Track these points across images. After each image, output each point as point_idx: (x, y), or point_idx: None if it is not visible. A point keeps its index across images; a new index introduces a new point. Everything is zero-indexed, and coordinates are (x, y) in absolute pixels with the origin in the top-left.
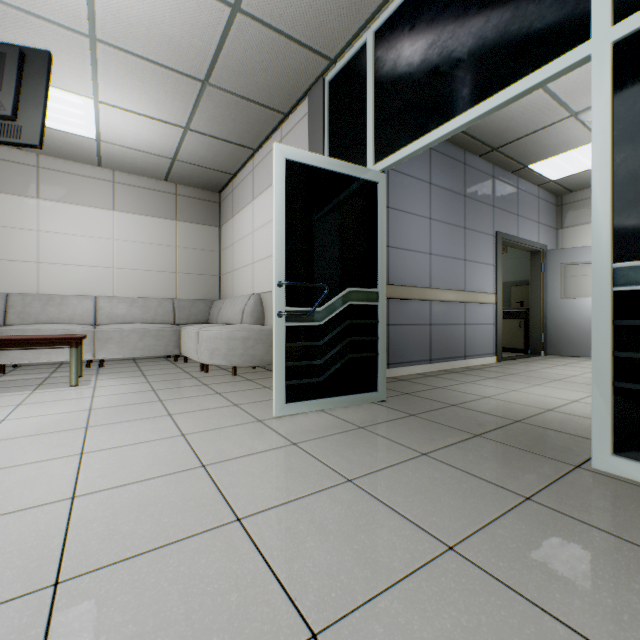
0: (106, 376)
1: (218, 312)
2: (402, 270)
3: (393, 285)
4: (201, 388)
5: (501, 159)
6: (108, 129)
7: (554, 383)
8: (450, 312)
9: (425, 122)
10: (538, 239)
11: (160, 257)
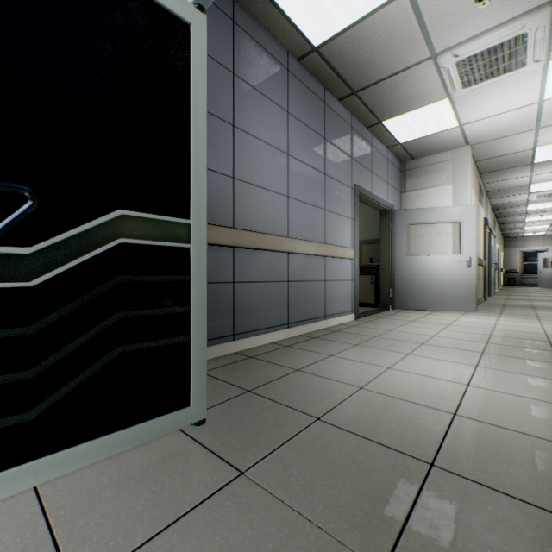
0: None
1: None
2: (253, 212)
3: (240, 229)
4: None
5: (359, 108)
6: None
7: (424, 349)
8: (310, 267)
9: None
10: (387, 199)
11: None
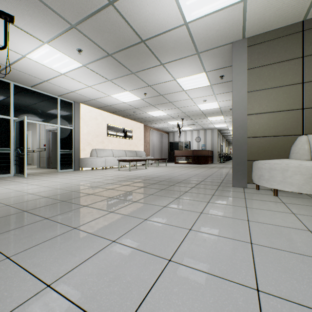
0: None
1: None
2: None
3: None
4: None
5: None
6: None
7: None
8: None
9: (32, 117)
10: None
11: None
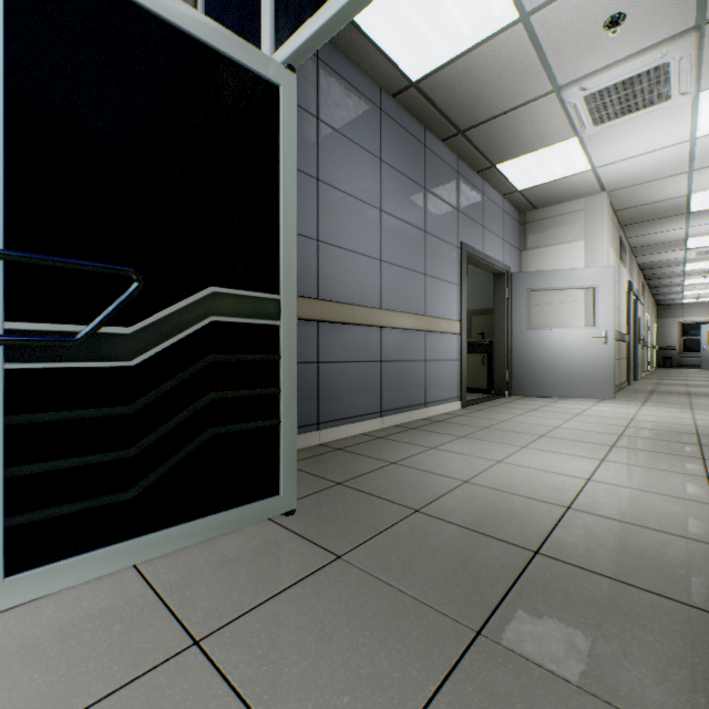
0: None
1: None
2: (340, 279)
3: (325, 301)
4: None
5: (467, 150)
6: None
7: (542, 442)
8: (407, 344)
9: None
10: (503, 259)
11: None
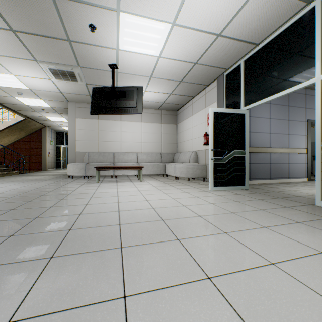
0: (146, 179)
1: (177, 158)
2: (256, 141)
3: (252, 147)
4: (180, 183)
5: (309, 86)
6: (145, 97)
7: None
8: (280, 157)
9: (262, 94)
10: None
11: (156, 138)
